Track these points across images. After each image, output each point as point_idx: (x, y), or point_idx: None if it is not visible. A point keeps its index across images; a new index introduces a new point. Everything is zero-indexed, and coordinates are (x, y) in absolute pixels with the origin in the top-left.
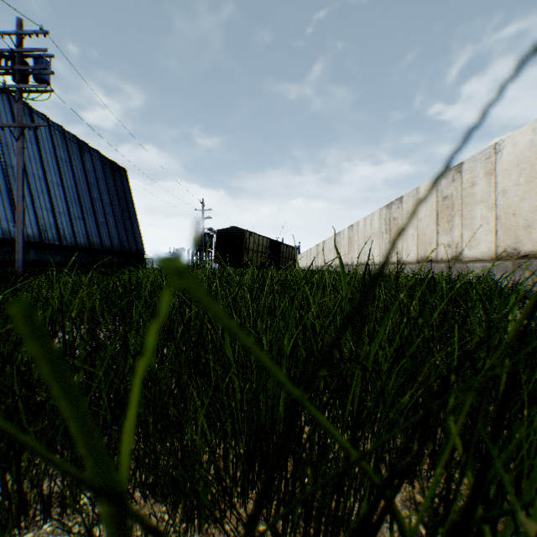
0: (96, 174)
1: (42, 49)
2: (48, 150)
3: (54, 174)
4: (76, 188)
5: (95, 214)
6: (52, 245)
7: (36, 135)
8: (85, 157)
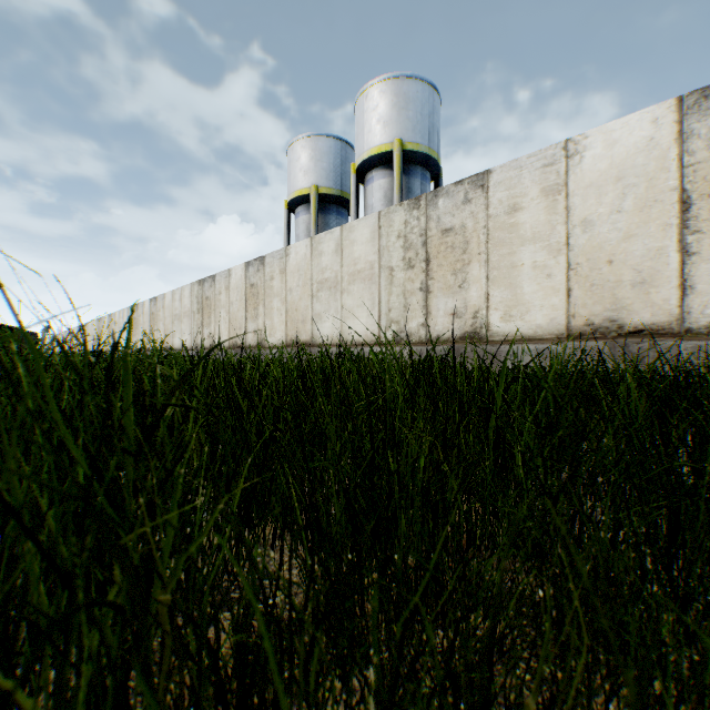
0: None
1: None
2: None
3: None
4: None
5: None
6: None
7: None
8: None
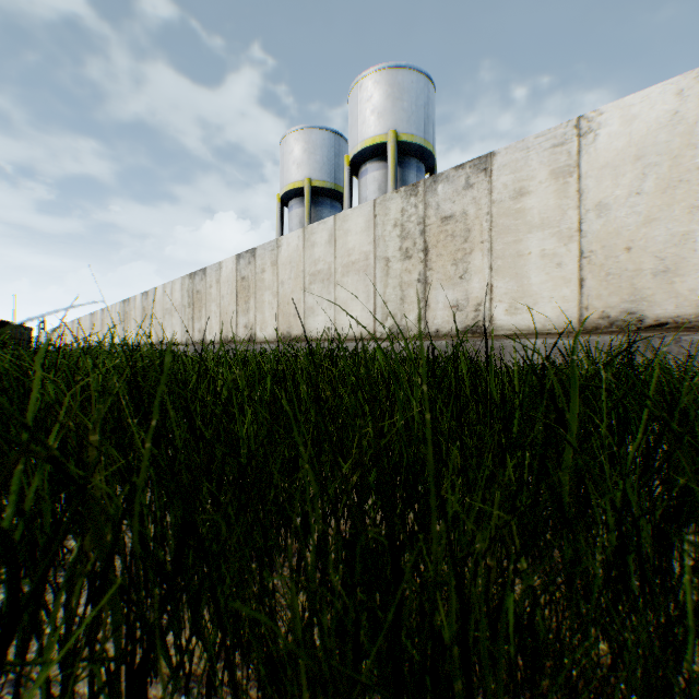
0: None
1: None
2: None
3: None
4: None
5: None
6: None
7: None
8: None
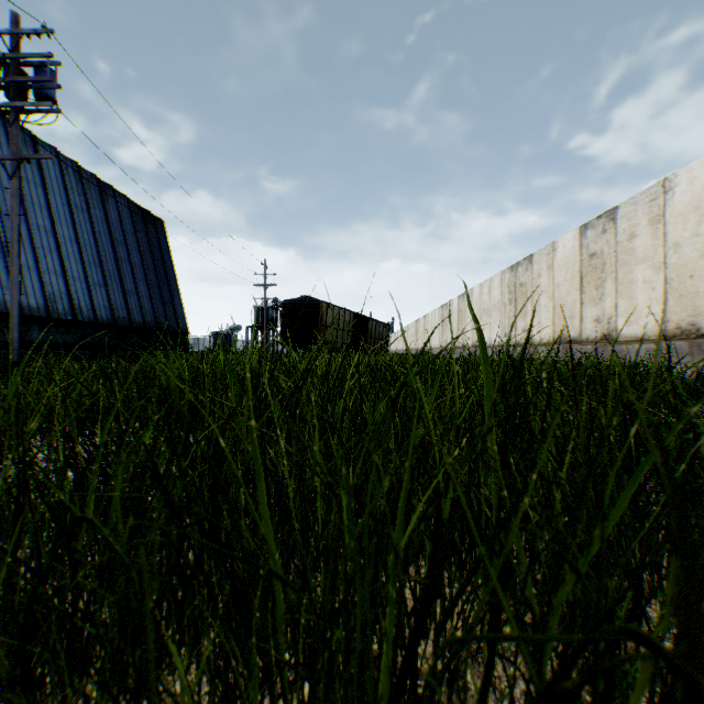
0: (123, 226)
1: (45, 55)
2: (58, 194)
3: (67, 226)
4: (96, 245)
5: (121, 279)
6: (63, 320)
7: (42, 174)
8: (108, 203)
